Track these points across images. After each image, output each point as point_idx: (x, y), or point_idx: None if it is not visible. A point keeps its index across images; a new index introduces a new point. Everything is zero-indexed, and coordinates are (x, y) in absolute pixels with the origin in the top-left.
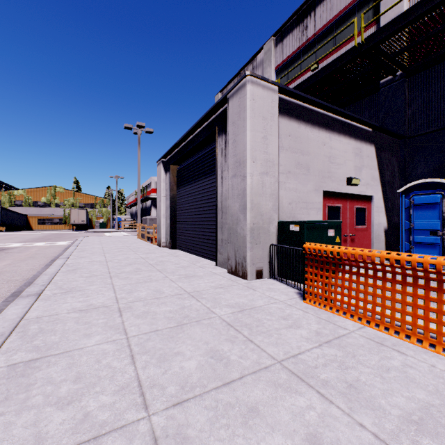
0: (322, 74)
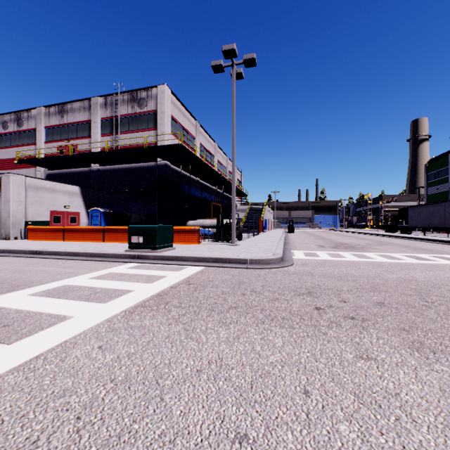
0: (60, 158)
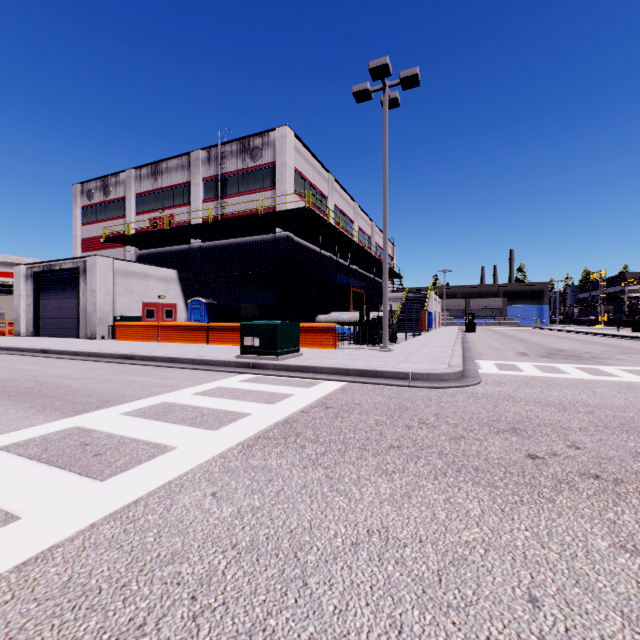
0: (153, 234)
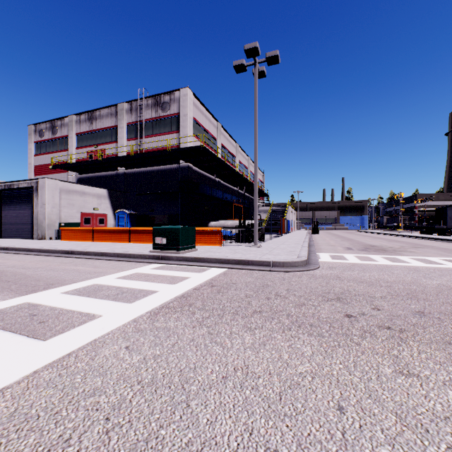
0: (89, 163)
